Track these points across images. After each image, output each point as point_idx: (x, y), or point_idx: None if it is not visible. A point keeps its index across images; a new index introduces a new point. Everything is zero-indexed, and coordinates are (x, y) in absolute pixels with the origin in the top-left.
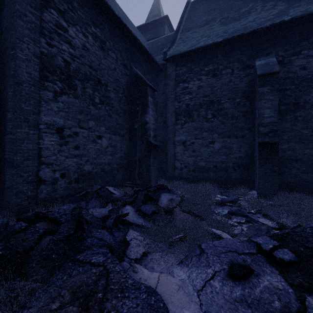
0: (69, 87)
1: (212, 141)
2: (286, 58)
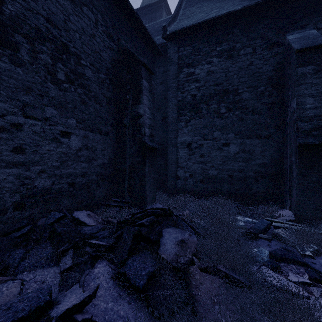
0: (1, 43)
1: (227, 143)
2: None
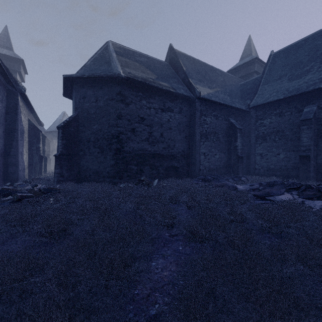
0: (206, 139)
1: (279, 153)
2: None
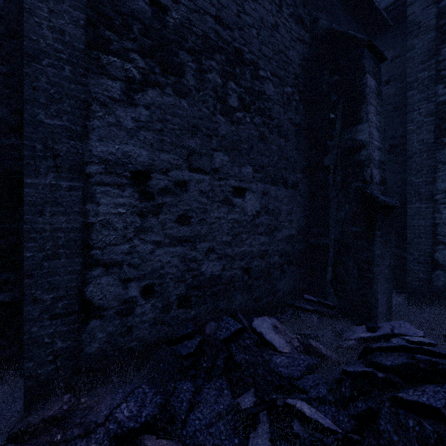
0: (165, 69)
1: None
2: None
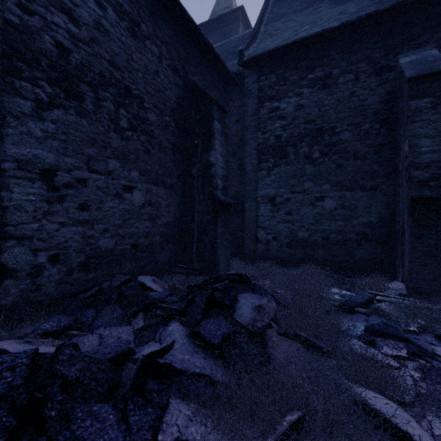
0: (68, 95)
1: (321, 196)
2: None
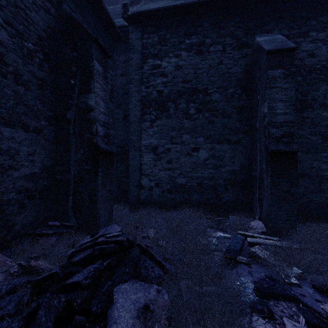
0: None
1: (196, 148)
2: (292, 39)
